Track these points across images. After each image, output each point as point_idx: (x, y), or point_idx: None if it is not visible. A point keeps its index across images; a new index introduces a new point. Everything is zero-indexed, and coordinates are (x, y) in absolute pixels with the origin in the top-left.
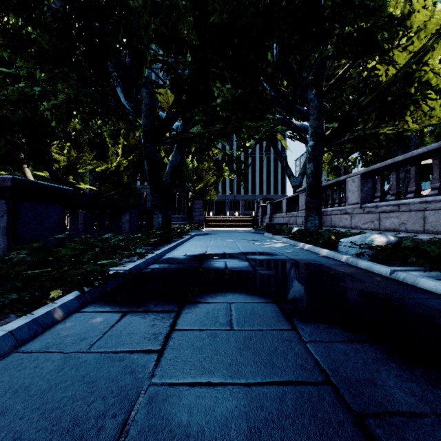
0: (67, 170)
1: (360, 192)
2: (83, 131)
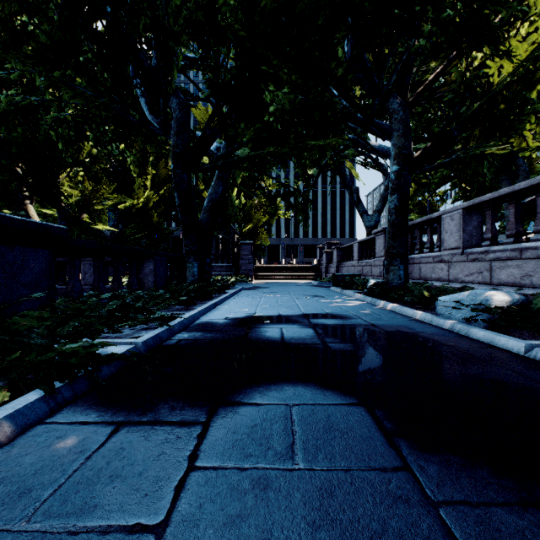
0: (80, 207)
1: (462, 233)
2: (101, 157)
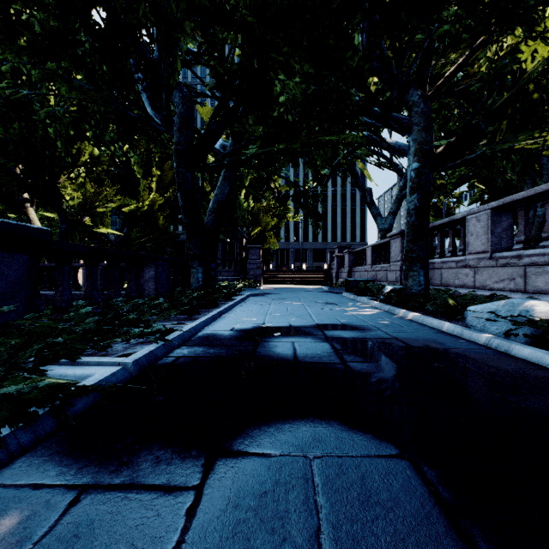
0: (82, 210)
1: (490, 235)
2: (103, 158)
